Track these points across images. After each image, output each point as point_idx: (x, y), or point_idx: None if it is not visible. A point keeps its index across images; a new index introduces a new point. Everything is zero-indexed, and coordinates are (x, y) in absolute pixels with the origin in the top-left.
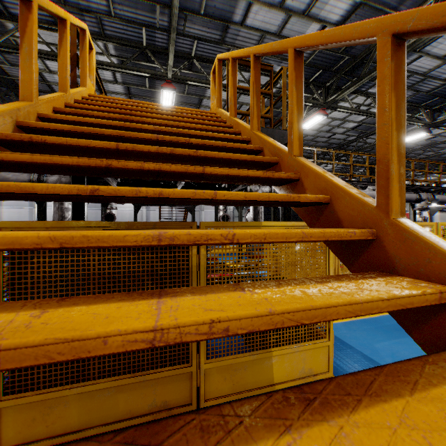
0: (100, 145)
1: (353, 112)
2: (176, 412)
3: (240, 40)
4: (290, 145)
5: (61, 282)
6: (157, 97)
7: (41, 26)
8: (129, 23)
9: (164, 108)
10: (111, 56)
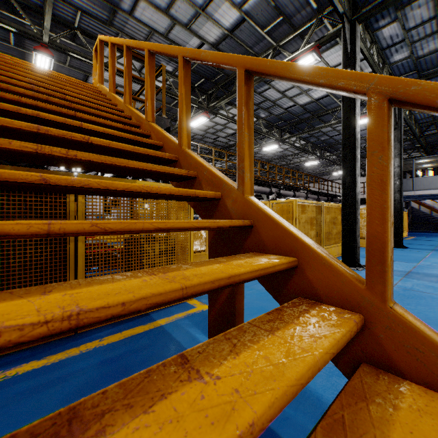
0: None
1: (229, 120)
2: (53, 339)
3: (129, 29)
4: (146, 114)
5: None
6: (27, 59)
7: None
8: None
9: (39, 69)
10: None
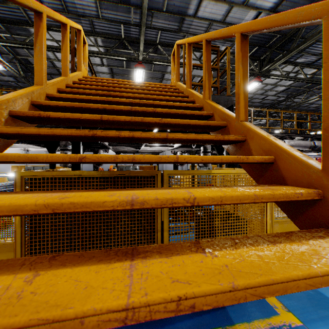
0: (88, 118)
1: (283, 78)
2: None
3: (193, 28)
4: (237, 112)
5: (63, 215)
6: (131, 74)
7: (52, 29)
8: (112, 22)
9: (137, 84)
10: (99, 46)
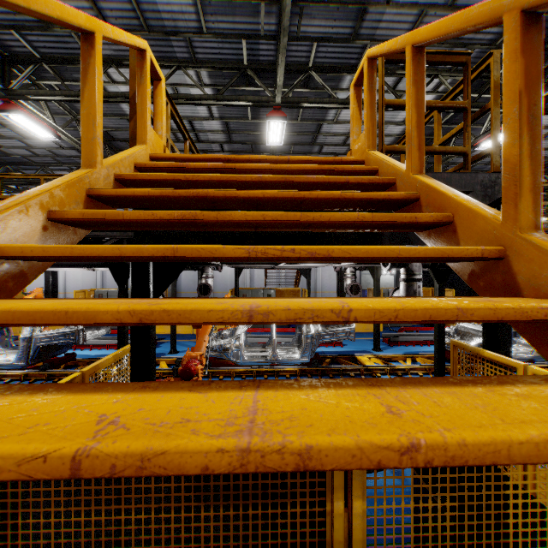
0: (4, 473)
1: None
2: None
3: (384, 29)
4: None
5: (76, 543)
6: (261, 129)
7: (125, 63)
8: (226, 37)
9: (271, 165)
10: (205, 85)
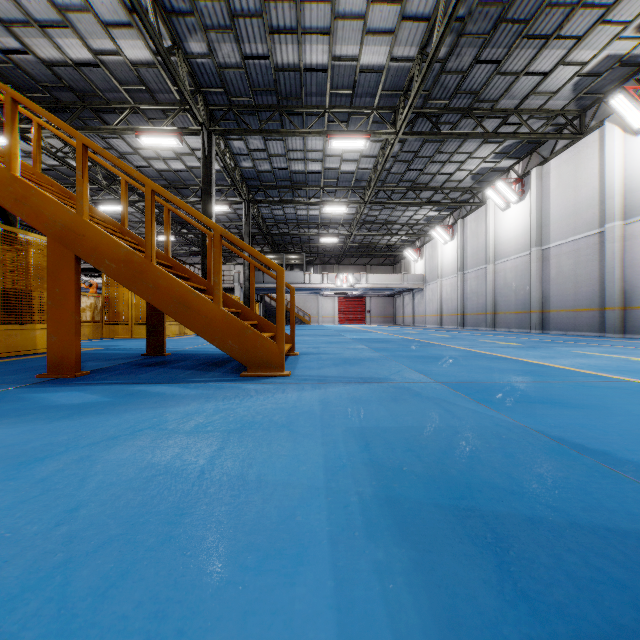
0: None
1: (50, 155)
2: None
3: None
4: None
5: None
6: None
7: None
8: None
9: None
10: None
